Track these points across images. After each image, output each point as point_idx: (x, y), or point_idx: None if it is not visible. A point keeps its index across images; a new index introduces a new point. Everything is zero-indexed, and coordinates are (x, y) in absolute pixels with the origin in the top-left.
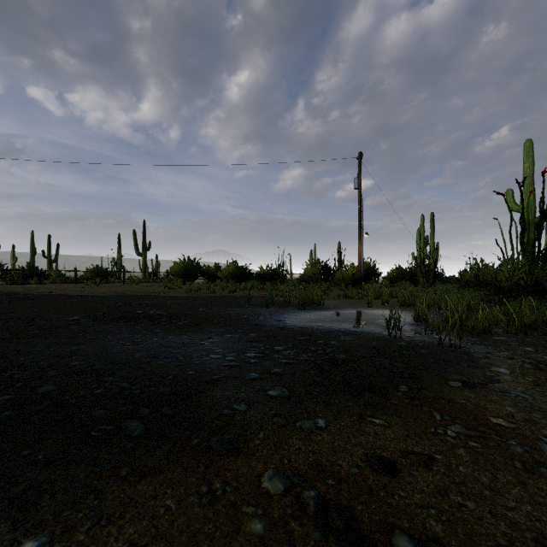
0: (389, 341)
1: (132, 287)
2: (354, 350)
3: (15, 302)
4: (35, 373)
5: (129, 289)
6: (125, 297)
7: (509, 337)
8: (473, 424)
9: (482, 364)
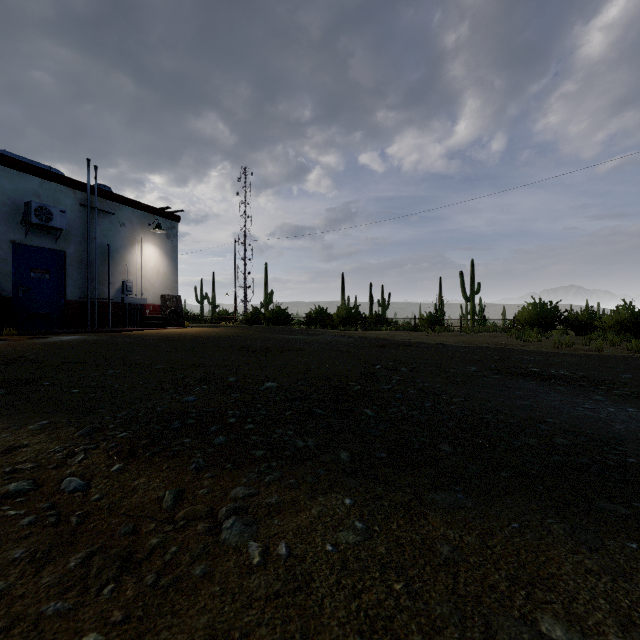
0: None
1: (474, 337)
2: None
3: (402, 348)
4: (522, 421)
5: (473, 339)
6: (484, 348)
7: None
8: None
9: None
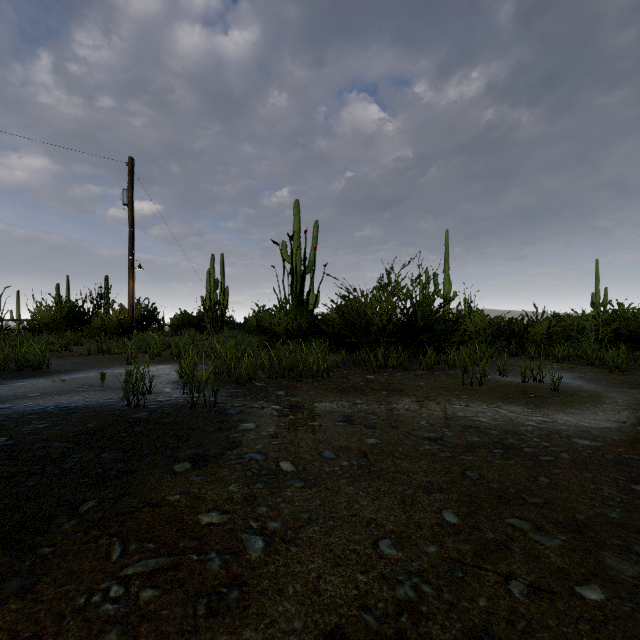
0: (123, 415)
1: None
2: (36, 449)
3: None
4: None
5: None
6: None
7: (271, 382)
8: (174, 540)
9: (232, 423)
